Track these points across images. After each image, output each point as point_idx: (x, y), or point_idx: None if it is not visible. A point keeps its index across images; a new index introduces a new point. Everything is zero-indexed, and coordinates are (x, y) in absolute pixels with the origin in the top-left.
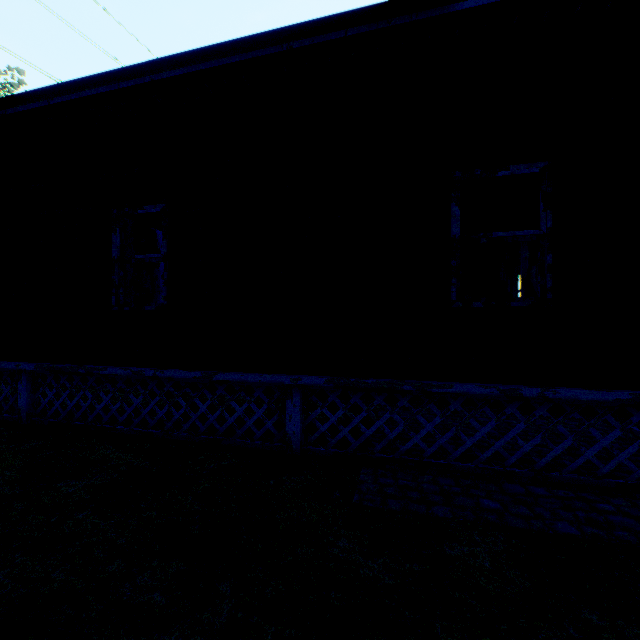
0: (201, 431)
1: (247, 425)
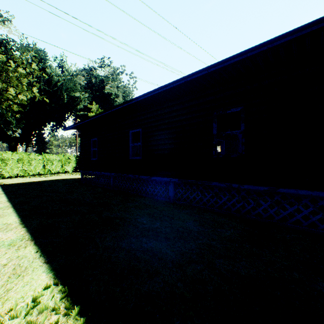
0: (264, 217)
1: (296, 217)
